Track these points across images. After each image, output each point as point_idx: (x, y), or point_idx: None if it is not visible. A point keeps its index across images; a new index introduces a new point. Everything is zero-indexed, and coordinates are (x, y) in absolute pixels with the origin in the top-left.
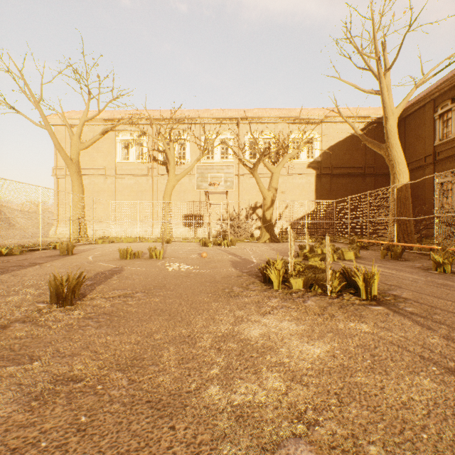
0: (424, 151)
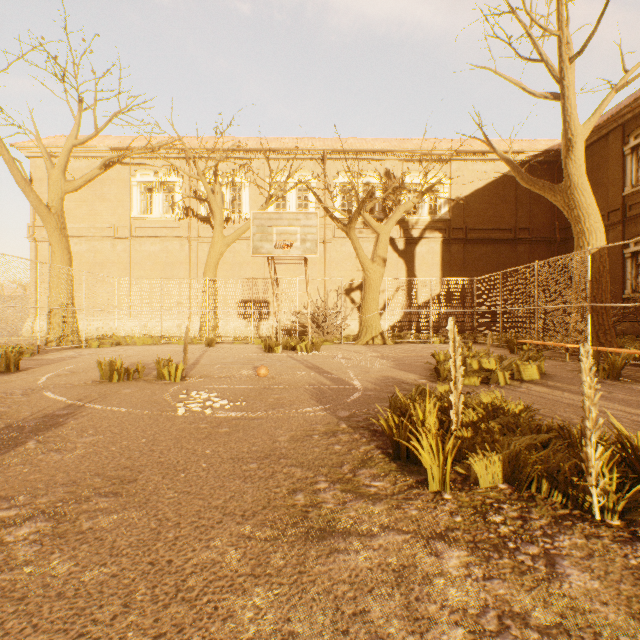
0: (607, 204)
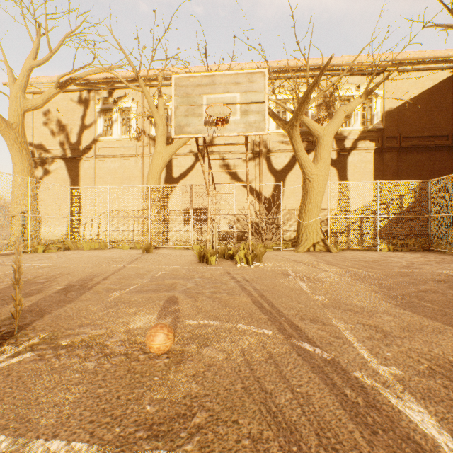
0: None
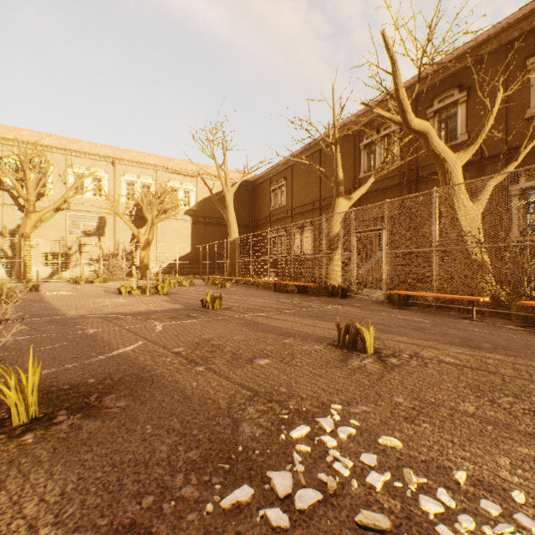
0: (266, 213)
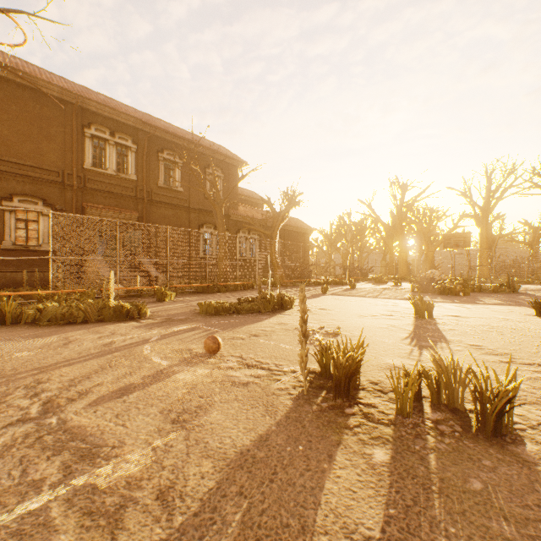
0: None
